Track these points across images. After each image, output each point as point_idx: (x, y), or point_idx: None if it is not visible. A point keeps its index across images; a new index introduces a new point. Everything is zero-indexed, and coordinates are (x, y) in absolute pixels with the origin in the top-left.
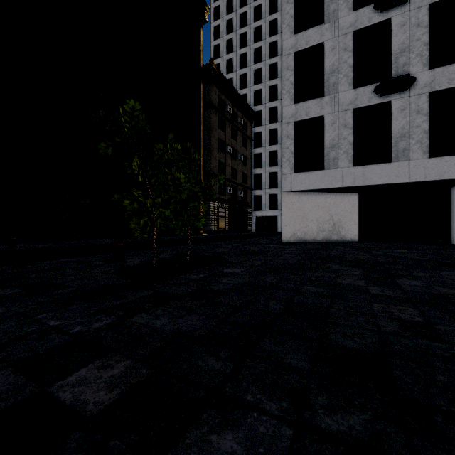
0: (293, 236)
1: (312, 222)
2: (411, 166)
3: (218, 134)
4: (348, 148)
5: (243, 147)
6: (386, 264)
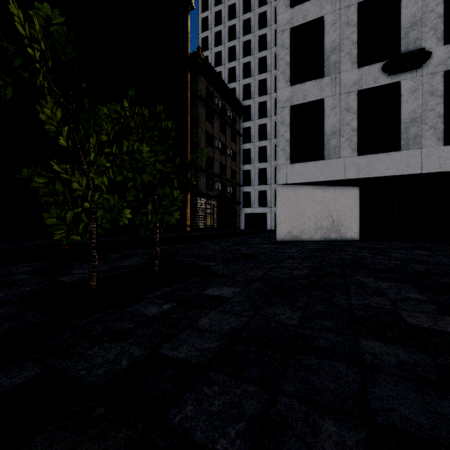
0: (289, 234)
1: (309, 219)
2: (423, 155)
3: (206, 126)
4: (351, 135)
5: (232, 142)
6: (434, 275)
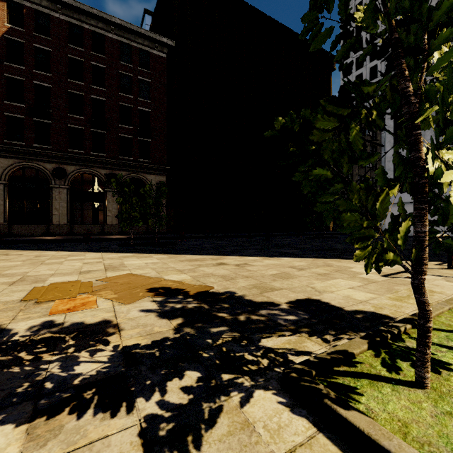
0: None
1: None
2: None
3: None
4: None
5: None
6: None
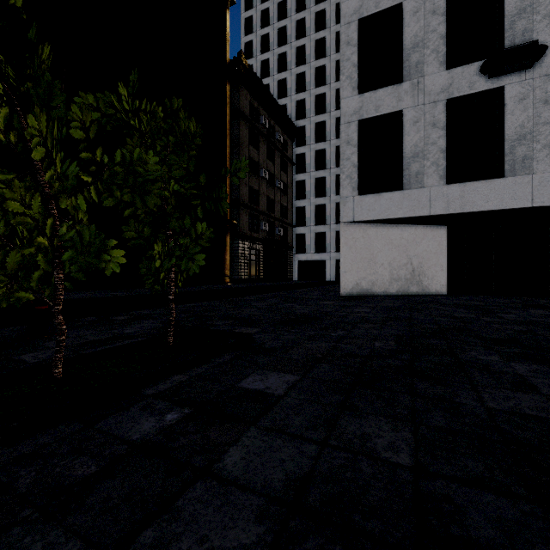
0: (356, 287)
1: (383, 268)
2: (535, 183)
3: (250, 152)
4: (438, 157)
5: (282, 172)
6: None
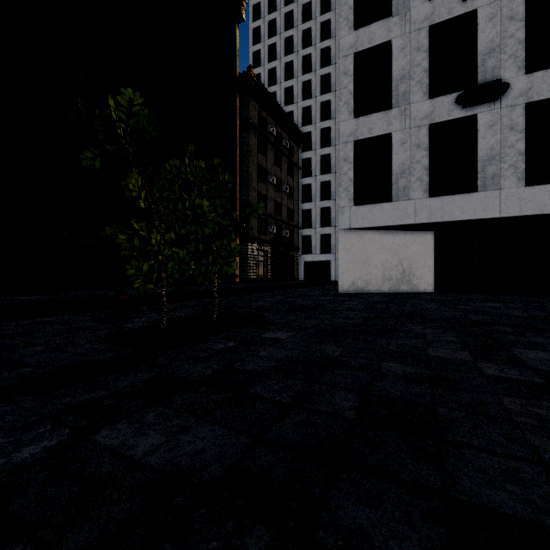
0: (353, 286)
1: (376, 269)
2: (502, 197)
3: (258, 159)
4: (422, 174)
5: (289, 176)
6: (484, 324)
